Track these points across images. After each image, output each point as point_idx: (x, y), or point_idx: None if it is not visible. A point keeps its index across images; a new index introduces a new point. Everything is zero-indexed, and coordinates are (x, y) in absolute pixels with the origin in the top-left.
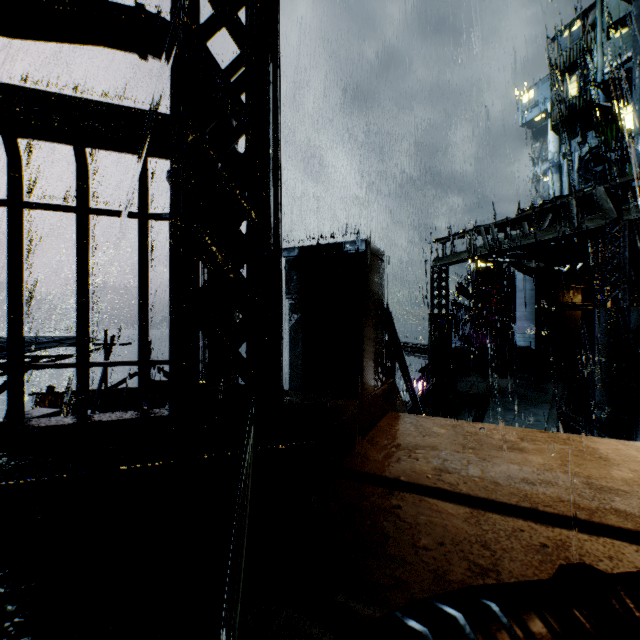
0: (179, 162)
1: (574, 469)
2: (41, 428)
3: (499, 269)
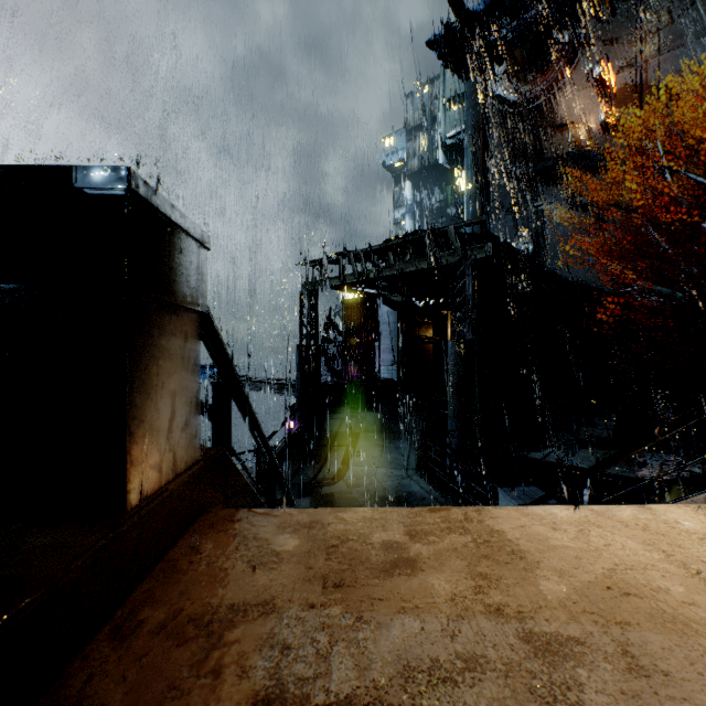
0: None
1: (496, 597)
2: None
3: (367, 301)
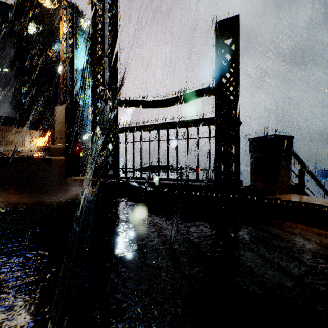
0: (216, 127)
1: None
2: (193, 179)
3: None
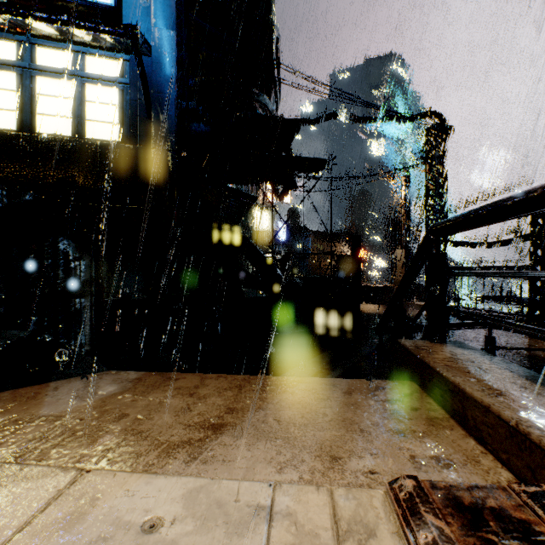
0: None
1: None
2: (511, 313)
3: None
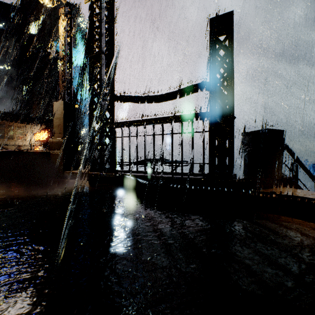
0: (210, 122)
1: None
2: (187, 173)
3: None
